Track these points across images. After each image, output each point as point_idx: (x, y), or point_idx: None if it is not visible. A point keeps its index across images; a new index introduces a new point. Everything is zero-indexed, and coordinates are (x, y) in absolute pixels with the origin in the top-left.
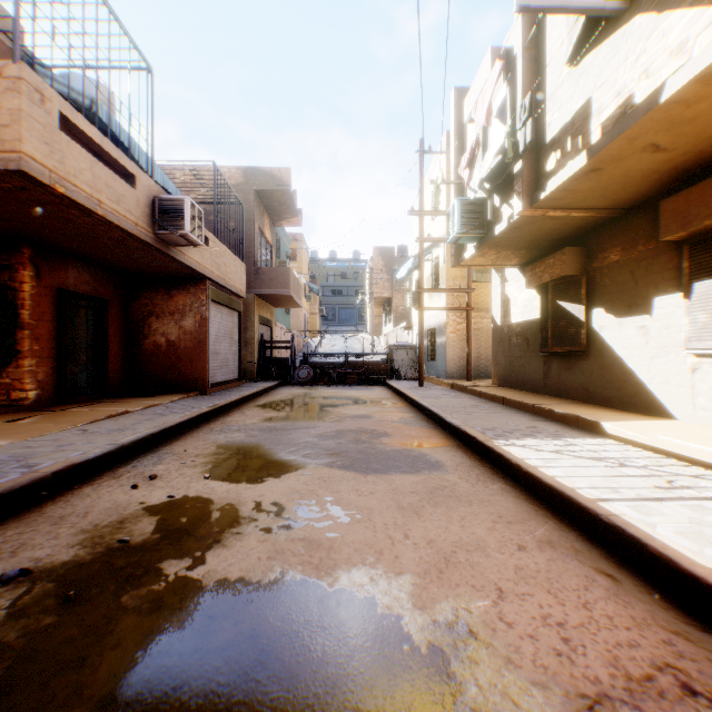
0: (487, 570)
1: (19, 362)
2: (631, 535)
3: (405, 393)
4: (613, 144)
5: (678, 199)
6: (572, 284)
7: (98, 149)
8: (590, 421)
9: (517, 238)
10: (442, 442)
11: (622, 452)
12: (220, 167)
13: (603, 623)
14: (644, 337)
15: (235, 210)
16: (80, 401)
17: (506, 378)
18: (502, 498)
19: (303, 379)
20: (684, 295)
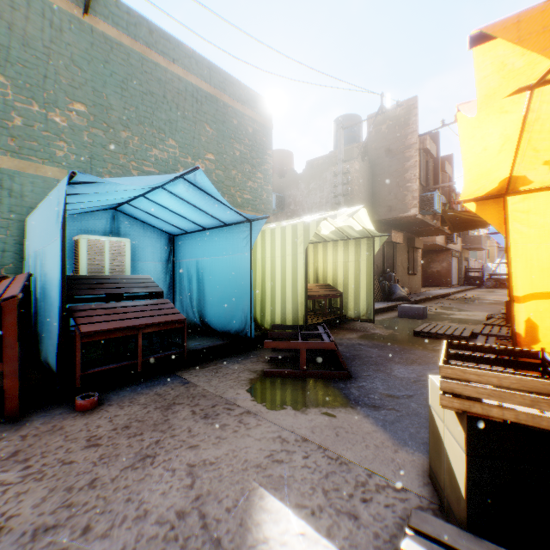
0: None
1: None
2: None
3: None
4: None
5: None
6: None
7: None
8: None
9: None
10: None
11: None
12: None
13: None
14: None
15: None
16: None
17: None
18: None
19: (488, 286)
20: None
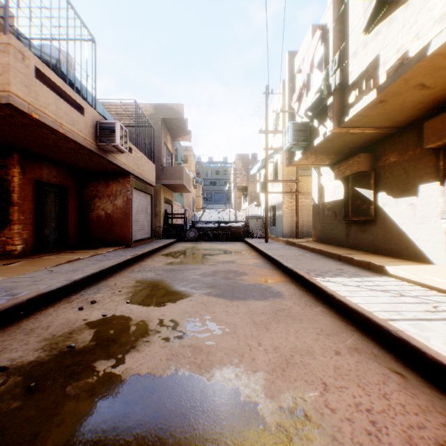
0: (315, 369)
1: (11, 227)
2: (413, 345)
3: (256, 246)
4: (394, 83)
5: (436, 120)
6: (364, 176)
7: (60, 91)
8: (377, 265)
9: (329, 147)
10: (281, 279)
11: (400, 286)
12: (139, 104)
13: (398, 409)
14: (413, 211)
15: (148, 131)
16: (50, 251)
17: (321, 237)
18: (322, 317)
19: (191, 238)
20: (440, 183)
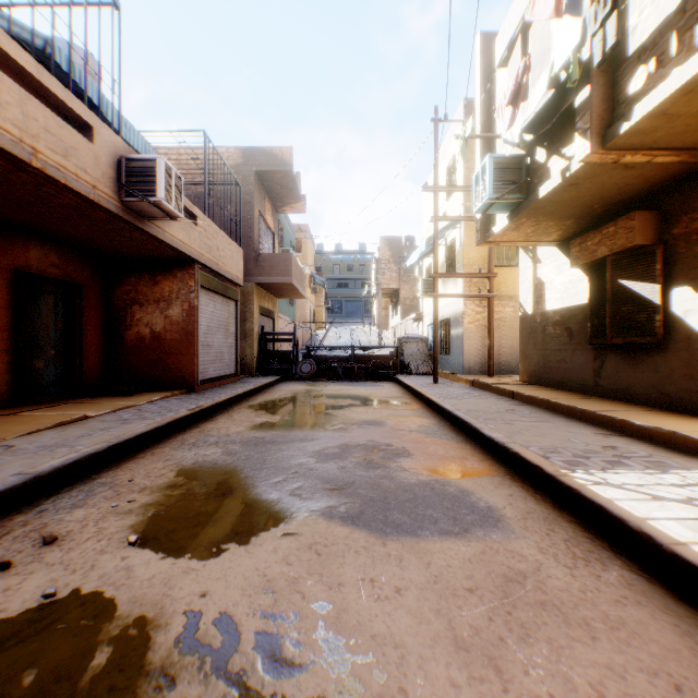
0: None
1: None
2: None
3: (420, 391)
4: None
5: None
6: (640, 257)
7: (36, 85)
8: None
9: (567, 201)
10: (484, 467)
11: None
12: (218, 147)
13: None
14: None
15: (230, 189)
16: (46, 401)
17: (539, 375)
18: (644, 615)
19: (306, 374)
20: None
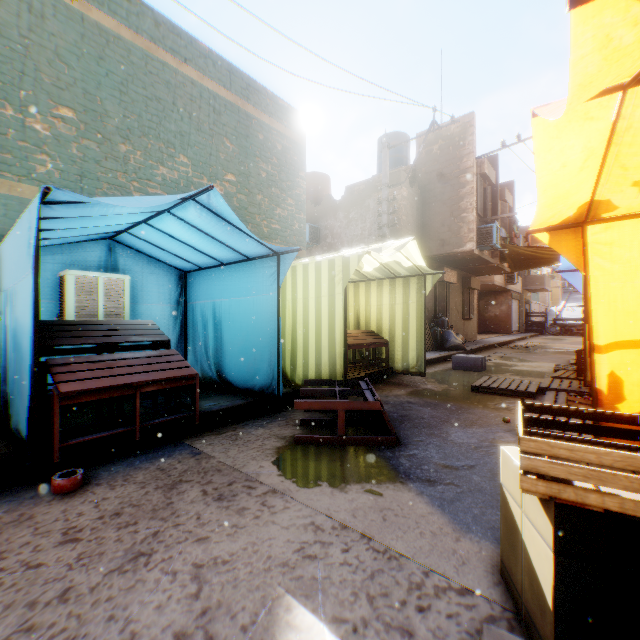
0: None
1: None
2: None
3: None
4: None
5: None
6: None
7: None
8: None
9: None
10: None
11: None
12: None
13: None
14: None
15: None
16: None
17: None
18: None
19: (552, 332)
20: None
